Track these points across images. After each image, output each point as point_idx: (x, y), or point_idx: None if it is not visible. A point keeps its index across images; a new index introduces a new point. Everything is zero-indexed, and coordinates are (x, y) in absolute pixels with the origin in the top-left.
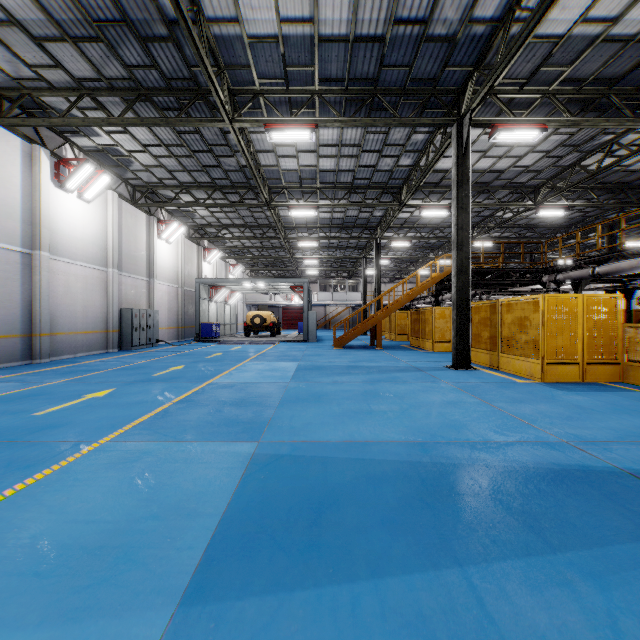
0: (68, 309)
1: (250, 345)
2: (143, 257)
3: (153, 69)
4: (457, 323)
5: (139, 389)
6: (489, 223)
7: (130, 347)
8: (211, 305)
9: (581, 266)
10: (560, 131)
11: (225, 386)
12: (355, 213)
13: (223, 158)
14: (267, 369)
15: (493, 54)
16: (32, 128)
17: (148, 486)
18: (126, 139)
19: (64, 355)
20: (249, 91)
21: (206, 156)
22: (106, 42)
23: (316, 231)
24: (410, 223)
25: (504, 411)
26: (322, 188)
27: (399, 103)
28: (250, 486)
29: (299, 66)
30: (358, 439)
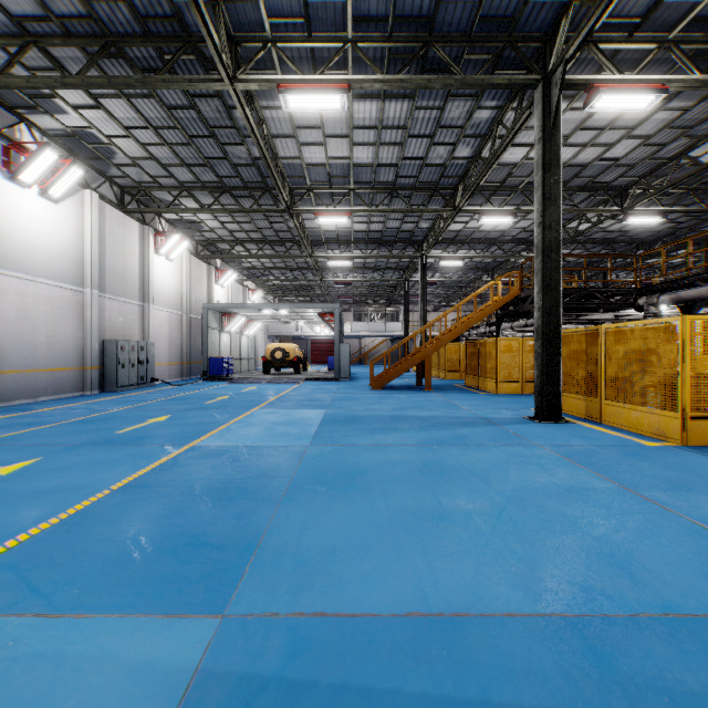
0: (25, 340)
1: (268, 385)
2: (135, 276)
3: (120, 1)
4: (543, 358)
5: (77, 460)
6: None
7: (115, 388)
8: (223, 336)
9: (693, 284)
10: (670, 106)
11: (211, 453)
12: (397, 224)
13: (230, 147)
14: (281, 421)
15: None
16: None
17: None
18: (101, 118)
19: (19, 400)
20: (257, 39)
21: (208, 144)
22: None
23: (349, 248)
24: (462, 237)
25: (675, 513)
26: (357, 189)
27: (461, 60)
28: None
29: None
30: (435, 606)
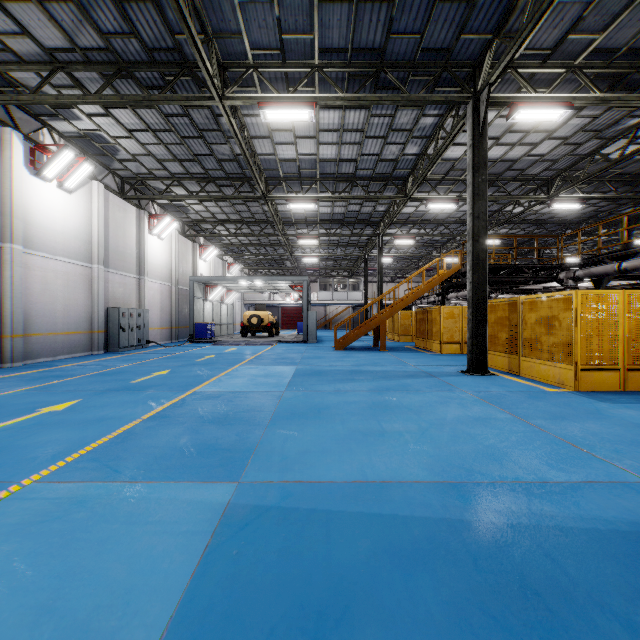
0: (46, 308)
1: (246, 346)
2: (133, 253)
3: (132, 37)
4: (473, 323)
5: (108, 400)
6: (497, 219)
7: (117, 349)
8: (206, 304)
9: (603, 261)
10: (582, 114)
11: (210, 396)
12: (357, 208)
13: (216, 145)
14: (261, 374)
15: (516, 19)
16: (3, 109)
17: (57, 573)
18: (109, 123)
19: (42, 358)
20: (241, 65)
21: (197, 143)
22: (76, 3)
23: (316, 227)
24: (414, 219)
25: (548, 432)
26: (322, 180)
27: (407, 80)
28: (213, 573)
29: (296, 34)
30: (371, 478)
